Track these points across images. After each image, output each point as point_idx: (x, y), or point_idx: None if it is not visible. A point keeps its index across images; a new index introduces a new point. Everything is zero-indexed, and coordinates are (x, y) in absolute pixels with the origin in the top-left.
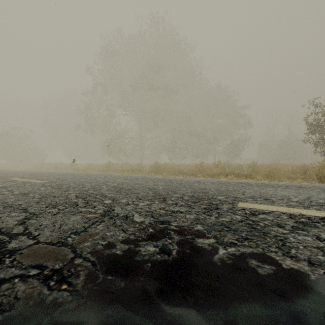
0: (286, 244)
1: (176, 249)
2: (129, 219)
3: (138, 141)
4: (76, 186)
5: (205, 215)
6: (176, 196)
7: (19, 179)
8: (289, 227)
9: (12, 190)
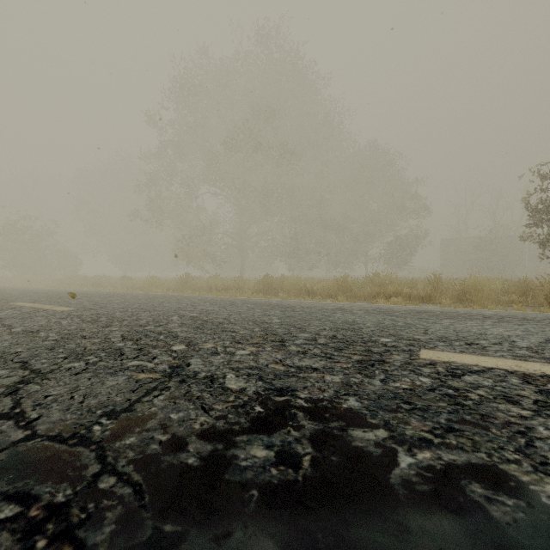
0: (533, 442)
1: (310, 454)
2: (217, 383)
3: (236, 240)
4: (126, 317)
5: (361, 375)
6: (304, 336)
7: (29, 303)
8: (529, 402)
9: (11, 325)
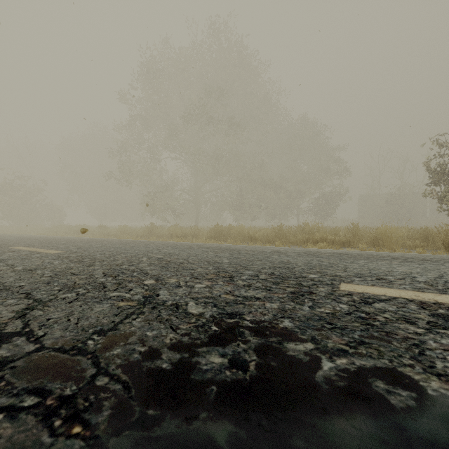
0: (424, 351)
1: (255, 361)
2: (181, 309)
3: (192, 196)
4: (105, 258)
5: (293, 303)
6: (248, 273)
7: (25, 247)
8: (423, 323)
9: (13, 265)
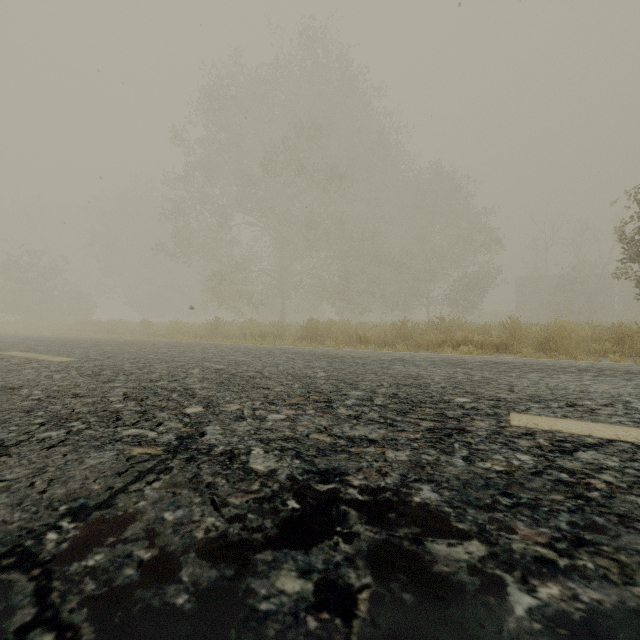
0: None
1: (369, 588)
2: (238, 462)
3: (275, 278)
4: (136, 369)
5: (435, 450)
6: (356, 395)
7: (22, 353)
8: None
9: None
